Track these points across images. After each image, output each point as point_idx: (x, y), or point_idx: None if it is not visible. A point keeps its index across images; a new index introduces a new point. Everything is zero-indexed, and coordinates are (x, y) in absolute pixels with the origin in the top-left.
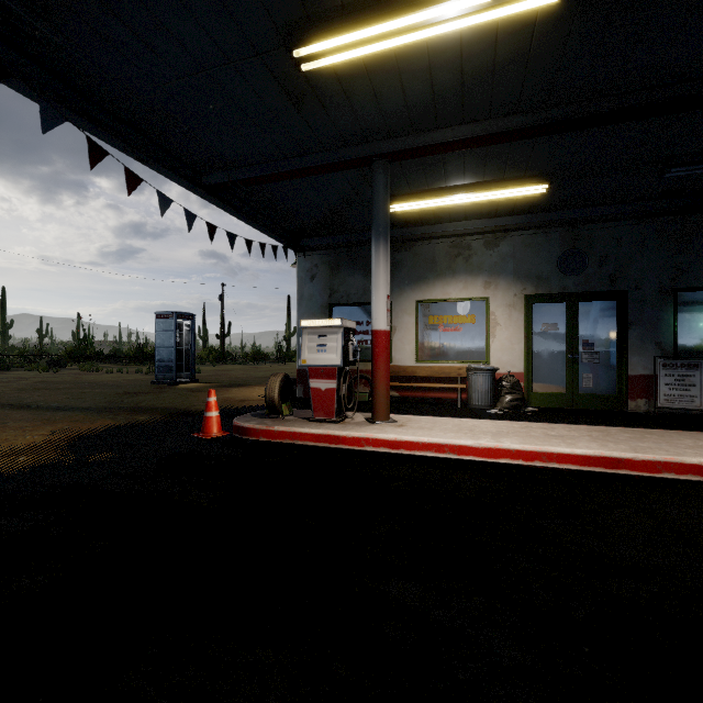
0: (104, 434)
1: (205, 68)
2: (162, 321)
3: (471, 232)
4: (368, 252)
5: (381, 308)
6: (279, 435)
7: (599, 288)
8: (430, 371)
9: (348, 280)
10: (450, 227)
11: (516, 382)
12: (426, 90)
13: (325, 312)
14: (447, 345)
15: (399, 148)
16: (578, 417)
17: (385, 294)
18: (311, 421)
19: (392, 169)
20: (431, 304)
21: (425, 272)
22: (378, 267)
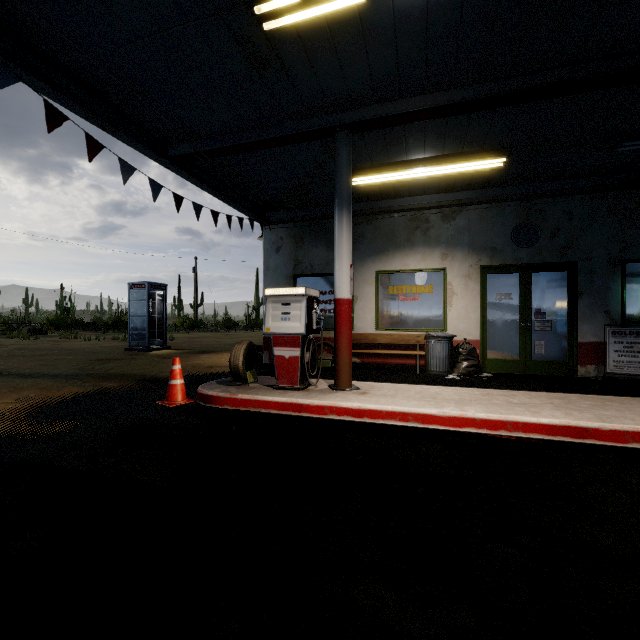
0: (68, 402)
1: (165, 28)
2: (135, 291)
3: (429, 206)
4: (331, 225)
5: (344, 276)
6: (243, 403)
7: (550, 259)
8: (389, 339)
9: (312, 252)
10: (409, 201)
11: (472, 349)
12: (390, 56)
13: (290, 282)
14: (406, 314)
15: (362, 118)
16: (532, 383)
17: (348, 263)
18: (275, 388)
19: (355, 142)
20: (390, 275)
21: (385, 245)
22: (341, 236)
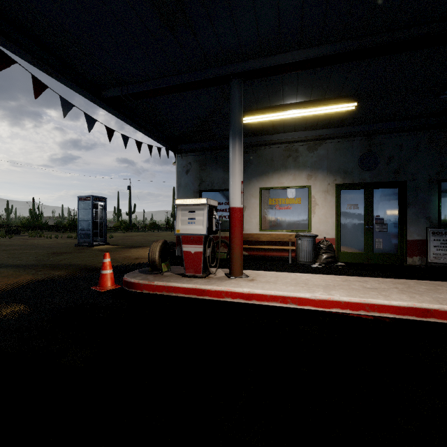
0: (21, 288)
1: None
2: (82, 202)
3: (298, 140)
4: (226, 153)
5: (237, 190)
6: (158, 288)
7: (387, 179)
8: (269, 237)
9: (212, 173)
10: (284, 136)
11: (330, 245)
12: (274, 16)
13: (196, 196)
14: (281, 219)
15: (250, 68)
16: (375, 270)
17: (239, 180)
18: (183, 276)
19: (244, 89)
20: (270, 190)
21: (266, 168)
22: (234, 159)
